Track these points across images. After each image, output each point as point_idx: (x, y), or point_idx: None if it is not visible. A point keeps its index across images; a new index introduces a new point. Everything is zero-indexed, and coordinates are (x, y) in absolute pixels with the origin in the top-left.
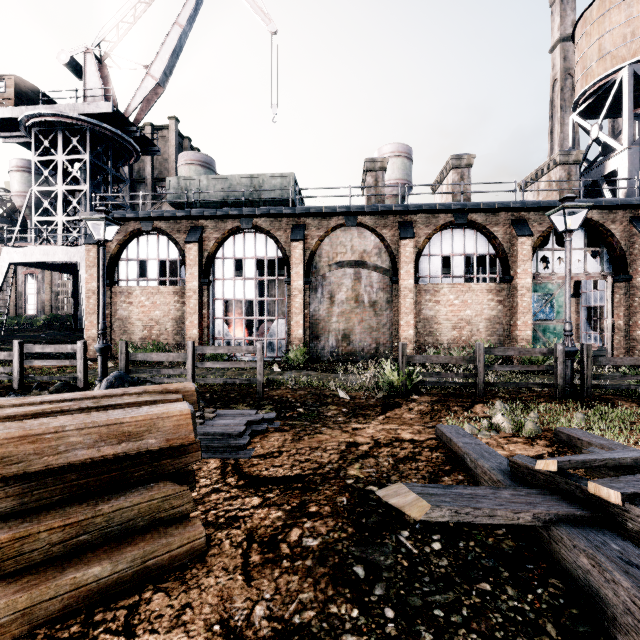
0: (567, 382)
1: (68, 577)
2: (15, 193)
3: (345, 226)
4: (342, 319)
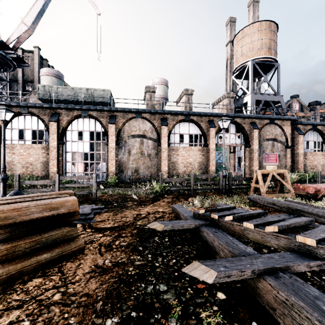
0: (223, 187)
1: (34, 258)
2: None
3: (136, 118)
4: (134, 162)
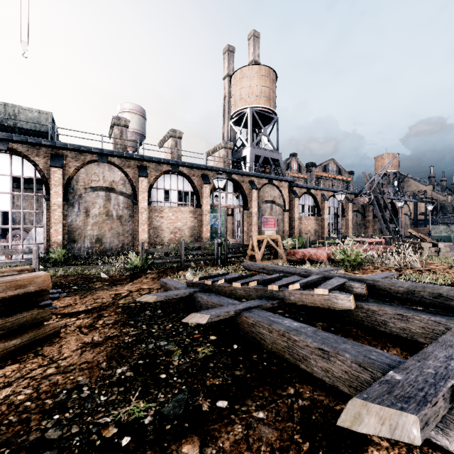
0: (219, 257)
1: (1, 345)
2: None
3: (98, 162)
4: (96, 227)
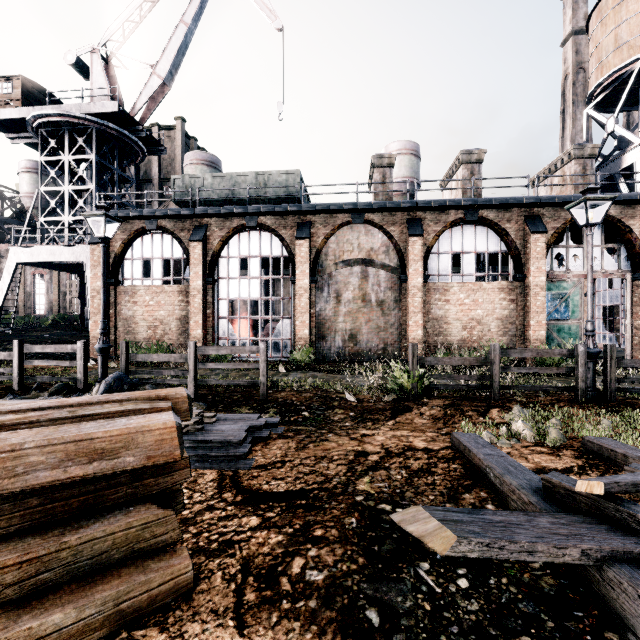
0: (589, 385)
1: (21, 628)
2: (24, 194)
3: (352, 223)
4: (349, 319)
